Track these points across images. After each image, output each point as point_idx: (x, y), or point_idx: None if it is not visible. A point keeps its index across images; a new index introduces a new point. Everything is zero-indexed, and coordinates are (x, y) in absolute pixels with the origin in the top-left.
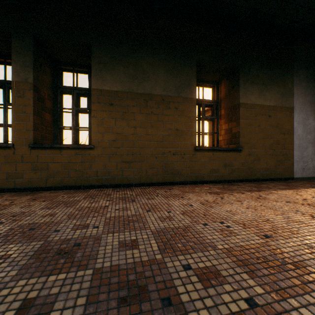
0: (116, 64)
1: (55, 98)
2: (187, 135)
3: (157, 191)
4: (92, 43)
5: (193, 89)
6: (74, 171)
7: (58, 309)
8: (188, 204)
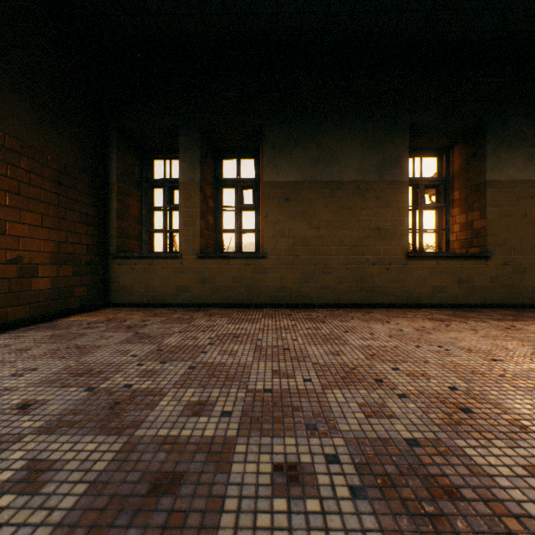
0: (293, 146)
1: (216, 195)
2: (395, 236)
3: (350, 314)
4: (264, 125)
5: (404, 168)
6: (243, 285)
7: (299, 376)
8: (396, 329)
